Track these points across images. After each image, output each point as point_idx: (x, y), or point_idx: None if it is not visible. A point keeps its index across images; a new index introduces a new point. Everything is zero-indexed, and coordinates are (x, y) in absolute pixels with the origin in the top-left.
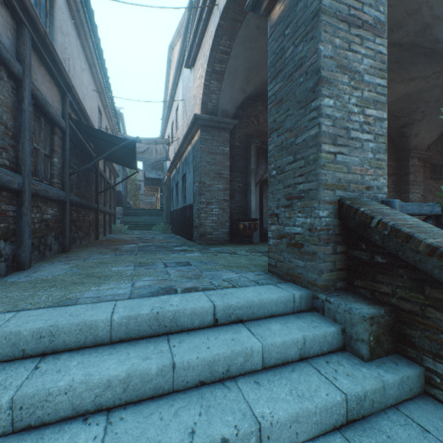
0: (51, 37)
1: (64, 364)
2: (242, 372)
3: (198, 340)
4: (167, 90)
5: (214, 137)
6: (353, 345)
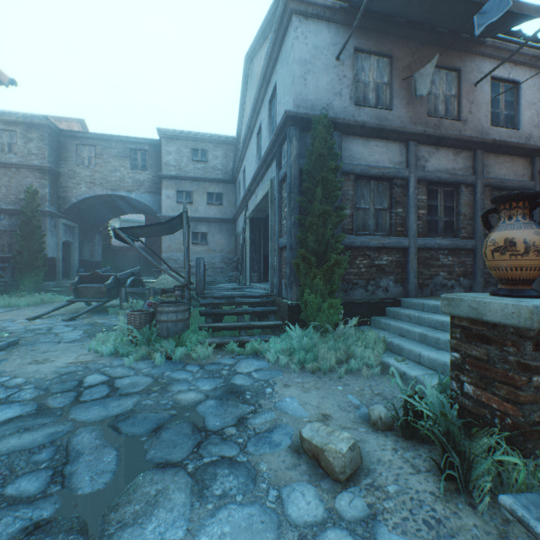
0: (516, 121)
1: (434, 315)
2: None
3: None
4: None
5: None
6: None
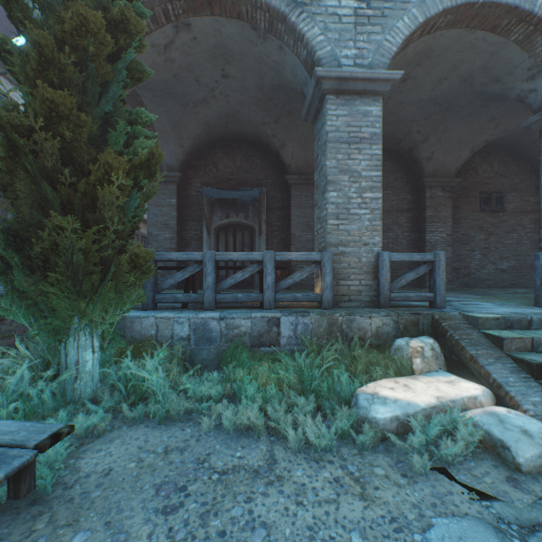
0: None
1: None
2: None
3: None
4: None
5: (161, 191)
6: None
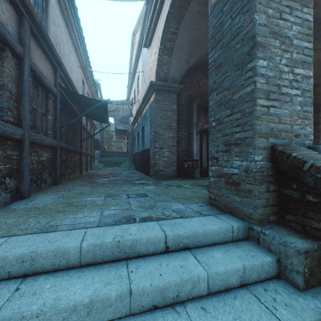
0: (46, 27)
1: (40, 286)
2: (190, 297)
3: (152, 266)
4: (131, 65)
5: (165, 98)
6: (288, 275)
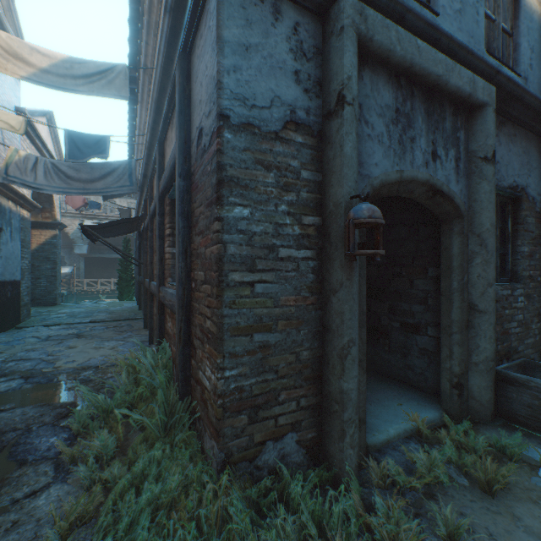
0: None
1: None
2: None
3: None
4: None
5: None
6: None
